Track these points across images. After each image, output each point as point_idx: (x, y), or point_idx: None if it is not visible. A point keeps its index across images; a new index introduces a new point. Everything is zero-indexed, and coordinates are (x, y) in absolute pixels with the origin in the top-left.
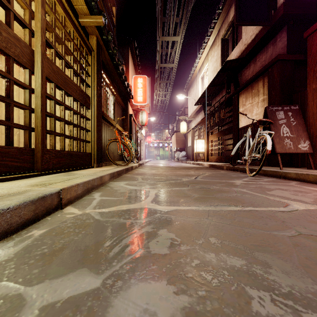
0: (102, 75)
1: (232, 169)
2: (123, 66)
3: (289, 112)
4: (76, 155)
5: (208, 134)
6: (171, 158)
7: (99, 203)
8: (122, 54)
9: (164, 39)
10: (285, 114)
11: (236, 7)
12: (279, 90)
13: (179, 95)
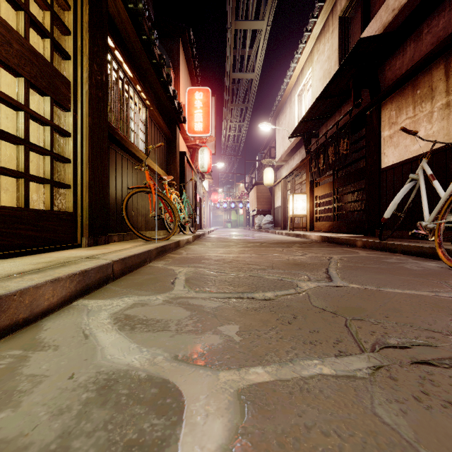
0: (114, 52)
1: (378, 248)
2: (170, 70)
3: None
4: (3, 216)
5: (312, 186)
6: (248, 226)
7: None
8: (168, 51)
9: (238, 26)
10: None
11: None
12: None
13: (263, 124)
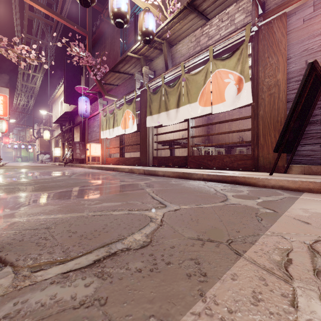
0: None
1: (65, 165)
2: None
3: (81, 144)
4: None
5: (63, 145)
6: (37, 160)
7: (3, 170)
8: None
9: (25, 71)
10: (79, 145)
11: (64, 96)
12: (82, 134)
13: (42, 110)
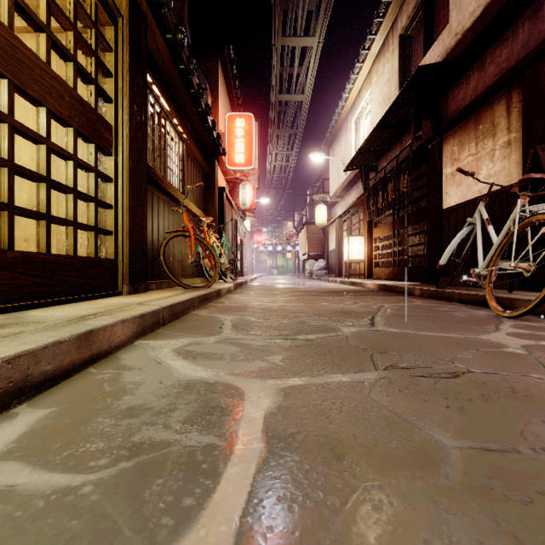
0: (151, 87)
1: (436, 296)
2: (207, 93)
3: None
4: (57, 263)
5: (371, 227)
6: (298, 272)
7: None
8: (205, 72)
9: (286, 43)
10: None
11: None
12: None
13: (314, 154)
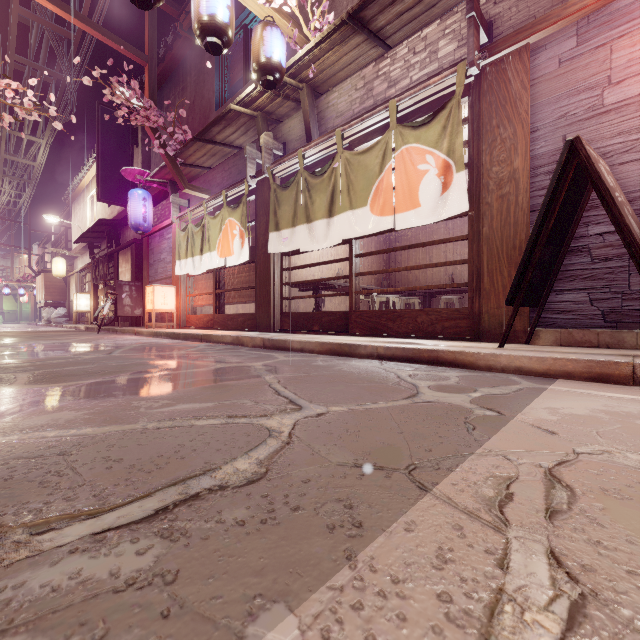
0: None
1: (100, 330)
2: None
3: (134, 287)
4: None
5: (96, 287)
6: (39, 320)
7: None
8: None
9: (12, 132)
10: (130, 288)
11: (98, 186)
12: (135, 266)
13: (49, 215)
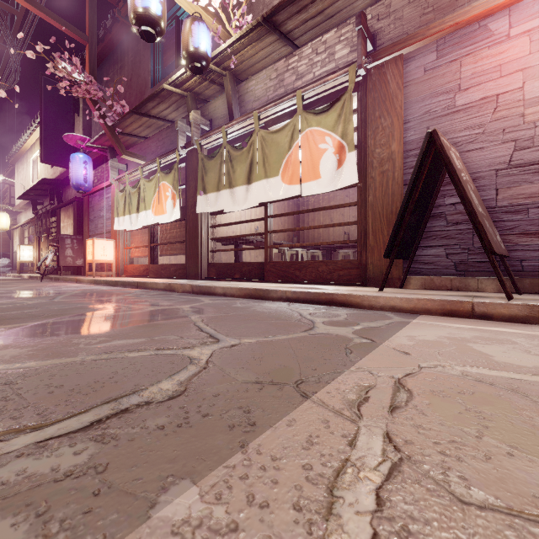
0: None
1: (43, 279)
2: None
3: (75, 240)
4: None
5: (39, 240)
6: None
7: None
8: None
9: None
10: (72, 241)
11: (40, 149)
12: (77, 221)
13: None
